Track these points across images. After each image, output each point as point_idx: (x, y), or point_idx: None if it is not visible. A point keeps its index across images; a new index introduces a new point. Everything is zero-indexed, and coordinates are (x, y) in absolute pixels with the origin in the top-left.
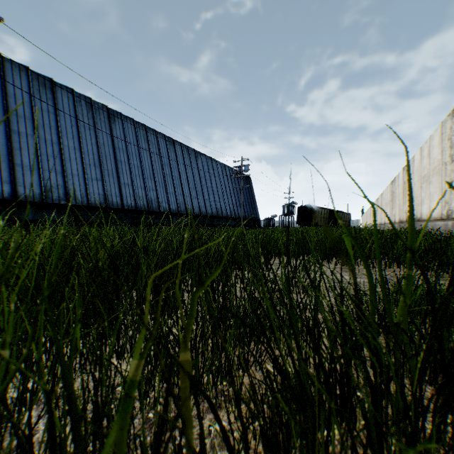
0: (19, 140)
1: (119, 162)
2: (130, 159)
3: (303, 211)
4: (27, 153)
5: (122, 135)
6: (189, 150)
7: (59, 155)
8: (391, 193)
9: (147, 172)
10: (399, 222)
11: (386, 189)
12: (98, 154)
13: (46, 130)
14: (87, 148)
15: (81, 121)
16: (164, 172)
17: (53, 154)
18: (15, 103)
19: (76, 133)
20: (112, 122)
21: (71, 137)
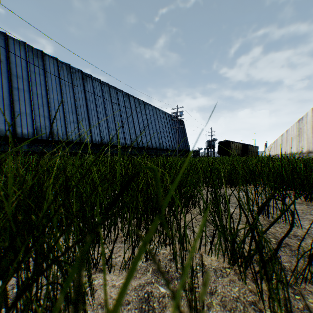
0: (18, 94)
1: (89, 110)
2: (98, 108)
3: (223, 145)
4: (23, 103)
5: (92, 90)
6: (139, 102)
7: (46, 105)
8: (298, 129)
9: (109, 117)
10: (307, 152)
11: (292, 127)
12: (75, 104)
13: (37, 87)
14: (67, 100)
15: (63, 81)
16: (121, 117)
17: (42, 104)
18: (16, 68)
19: (59, 89)
20: (85, 81)
21: (55, 92)
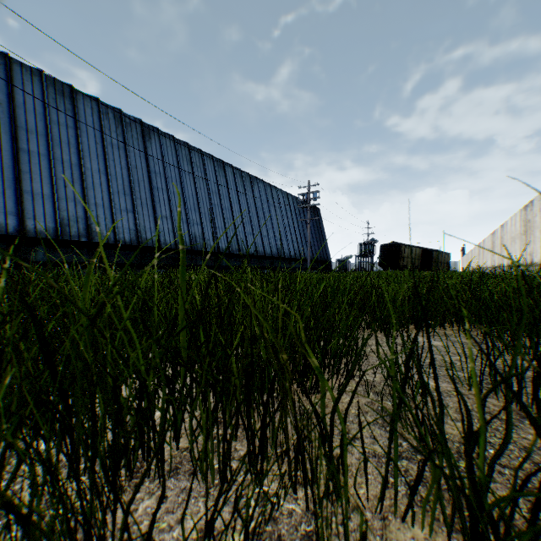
0: (29, 161)
1: (155, 189)
2: (169, 186)
3: (388, 250)
4: (38, 177)
5: (159, 155)
6: (242, 175)
7: (79, 180)
8: (525, 222)
9: (190, 201)
10: None
11: (512, 218)
12: (129, 179)
13: (63, 148)
14: (115, 172)
15: (108, 138)
16: (211, 201)
17: (72, 178)
18: (25, 116)
19: (102, 153)
20: (147, 139)
21: (95, 157)
